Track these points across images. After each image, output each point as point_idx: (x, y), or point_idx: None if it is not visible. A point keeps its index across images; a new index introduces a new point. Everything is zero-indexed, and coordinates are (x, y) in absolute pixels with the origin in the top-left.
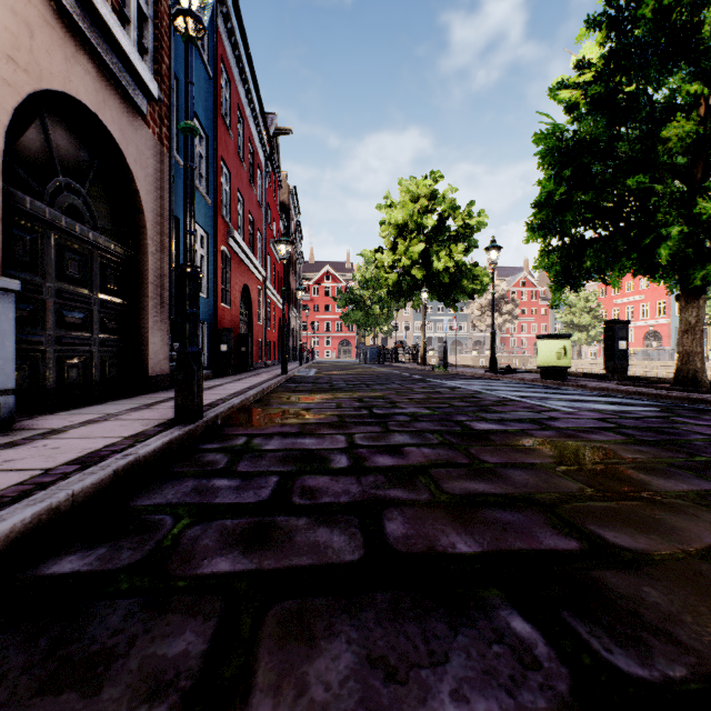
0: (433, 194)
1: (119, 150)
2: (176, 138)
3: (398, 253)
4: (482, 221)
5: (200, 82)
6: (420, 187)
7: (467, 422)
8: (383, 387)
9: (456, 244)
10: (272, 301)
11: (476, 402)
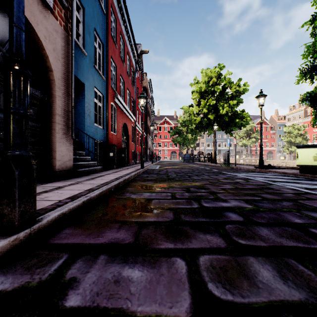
0: (219, 76)
1: (31, 26)
2: (83, 40)
3: (201, 106)
4: (246, 88)
5: (98, 14)
6: (212, 72)
7: (312, 230)
8: (199, 177)
9: (232, 100)
10: (139, 132)
11: (279, 195)
